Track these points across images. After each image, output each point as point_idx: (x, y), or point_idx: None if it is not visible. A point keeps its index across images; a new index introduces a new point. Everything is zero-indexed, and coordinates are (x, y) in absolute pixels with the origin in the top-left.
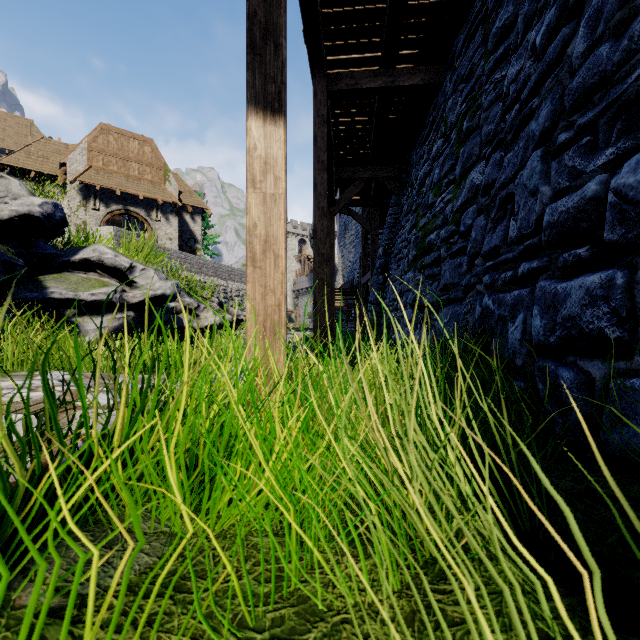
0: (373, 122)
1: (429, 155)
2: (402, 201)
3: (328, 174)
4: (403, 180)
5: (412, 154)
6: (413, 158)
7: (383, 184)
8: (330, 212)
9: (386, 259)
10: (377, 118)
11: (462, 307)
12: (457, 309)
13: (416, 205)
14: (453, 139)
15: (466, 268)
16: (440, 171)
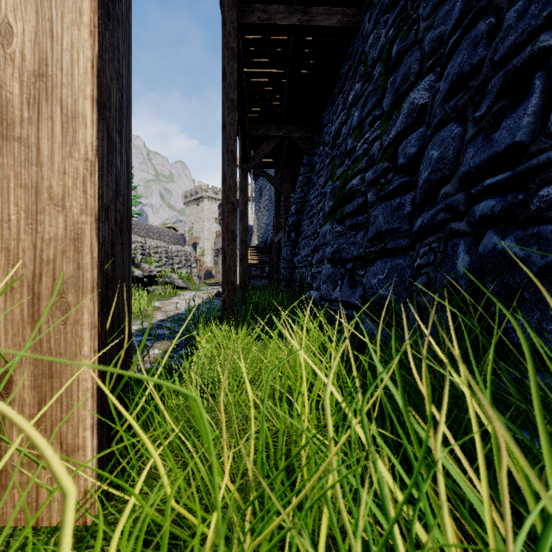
0: (286, 75)
1: (344, 105)
2: (314, 160)
3: (241, 128)
4: (315, 140)
5: (323, 115)
6: (325, 118)
7: (296, 144)
8: (244, 168)
9: (298, 217)
10: (291, 69)
11: (407, 259)
12: (399, 261)
13: (331, 158)
14: (378, 72)
15: (410, 208)
16: (361, 112)
